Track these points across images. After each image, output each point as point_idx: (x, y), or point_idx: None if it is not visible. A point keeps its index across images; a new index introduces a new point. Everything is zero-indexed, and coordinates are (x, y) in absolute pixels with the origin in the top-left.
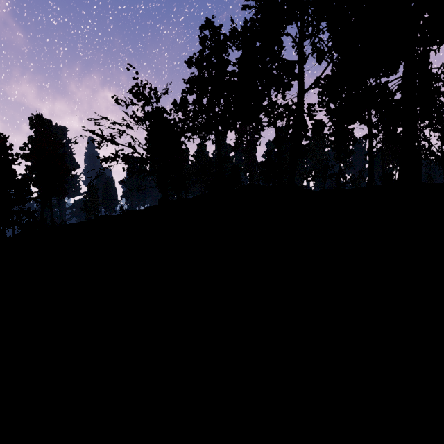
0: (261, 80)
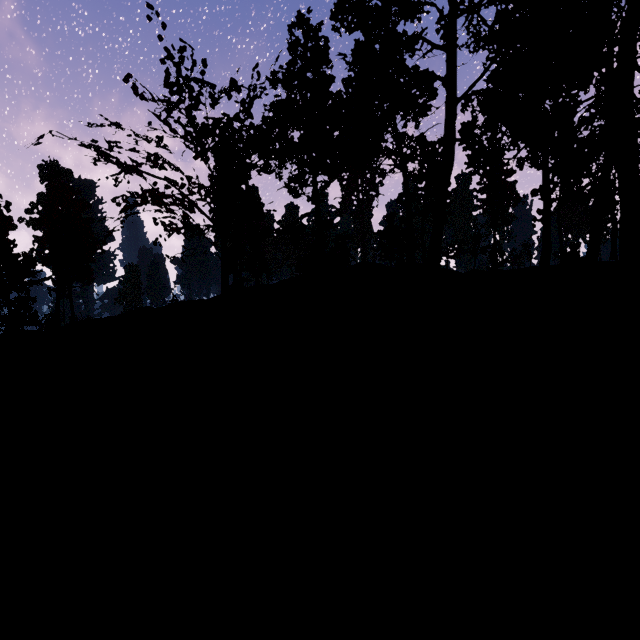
0: (381, 101)
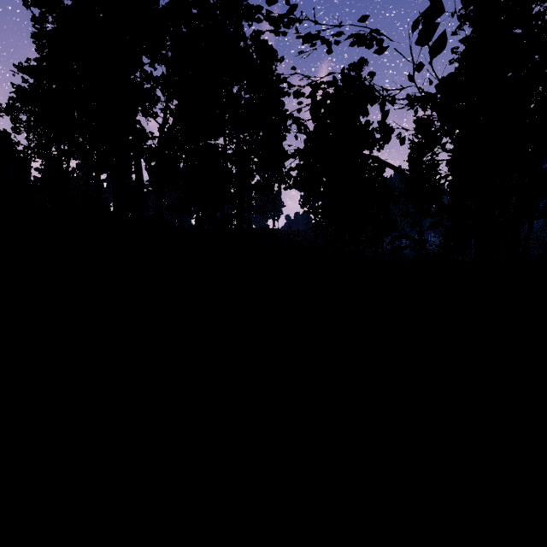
0: None
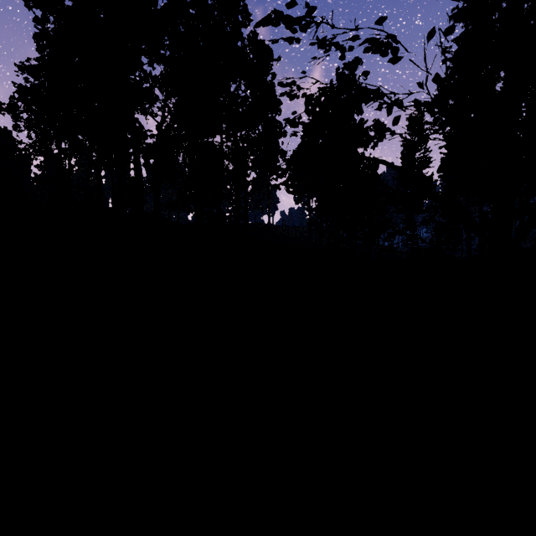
0: None
